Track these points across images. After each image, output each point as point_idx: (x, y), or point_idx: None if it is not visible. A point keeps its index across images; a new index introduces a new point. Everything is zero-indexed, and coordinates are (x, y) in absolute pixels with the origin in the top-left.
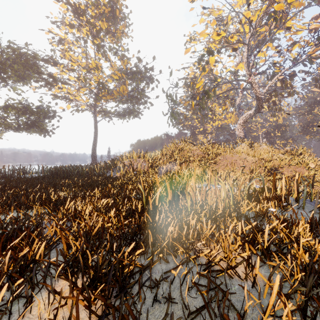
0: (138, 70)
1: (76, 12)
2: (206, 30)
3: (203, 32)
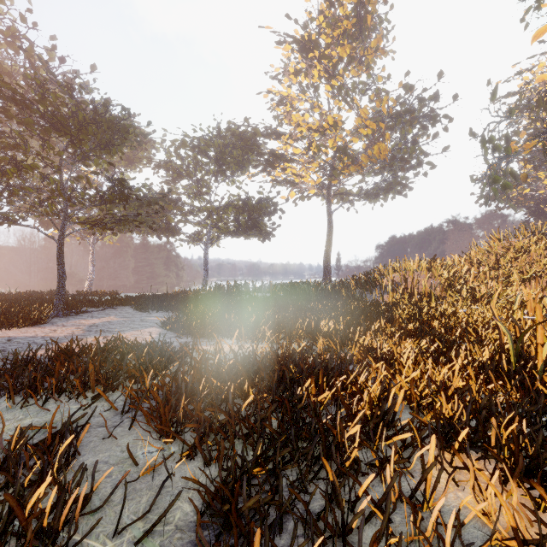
0: (407, 107)
1: (303, 50)
2: None
3: None
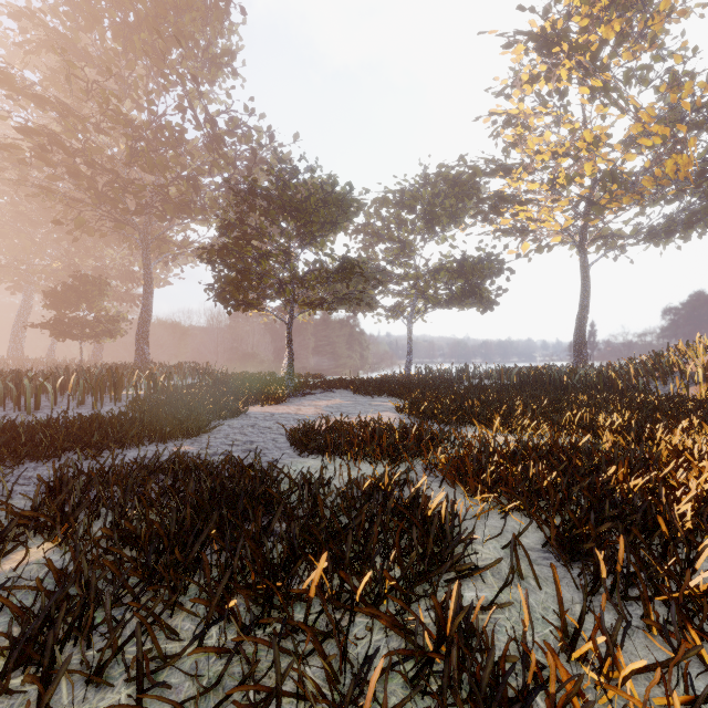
0: None
1: (544, 46)
2: None
3: None
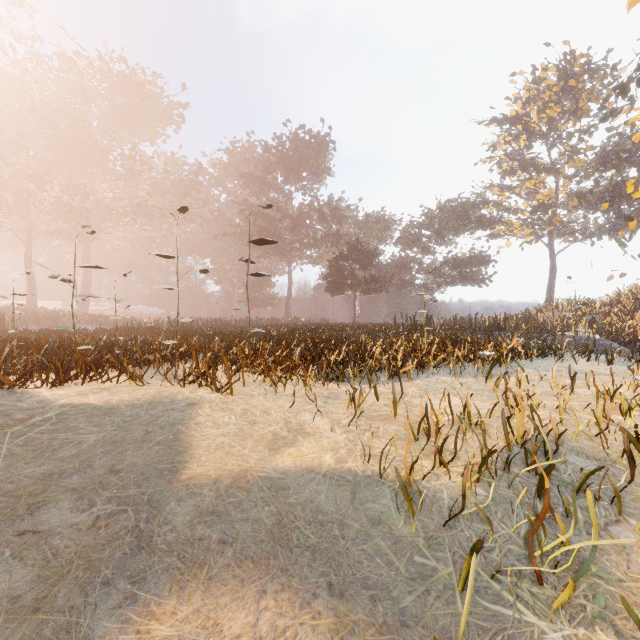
0: (622, 149)
1: (511, 123)
2: (637, 115)
3: (634, 119)
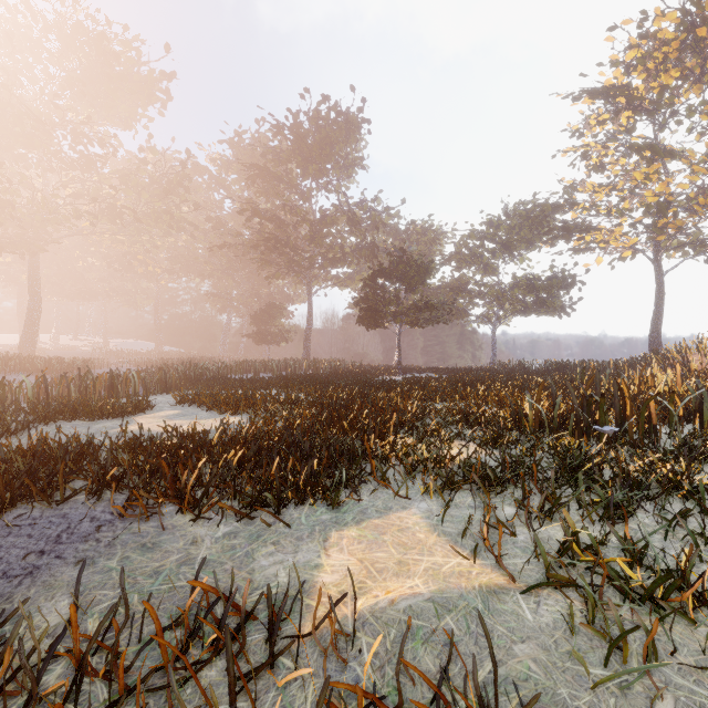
0: None
1: (608, 97)
2: None
3: None
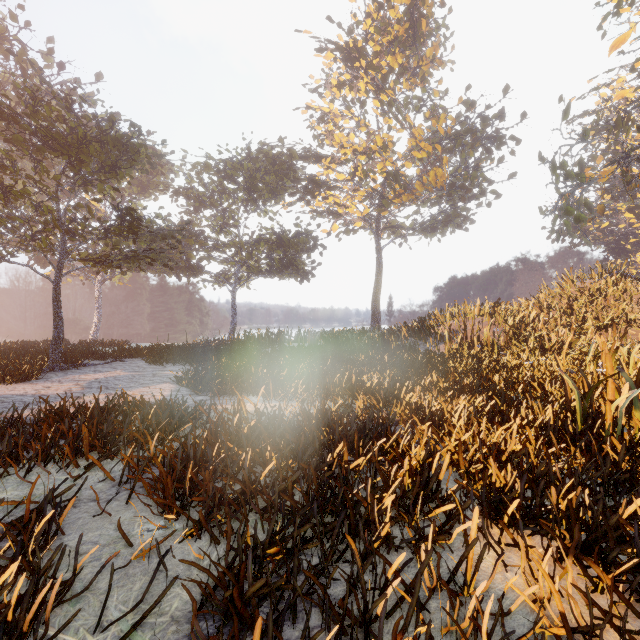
0: (468, 127)
1: (348, 58)
2: None
3: None
